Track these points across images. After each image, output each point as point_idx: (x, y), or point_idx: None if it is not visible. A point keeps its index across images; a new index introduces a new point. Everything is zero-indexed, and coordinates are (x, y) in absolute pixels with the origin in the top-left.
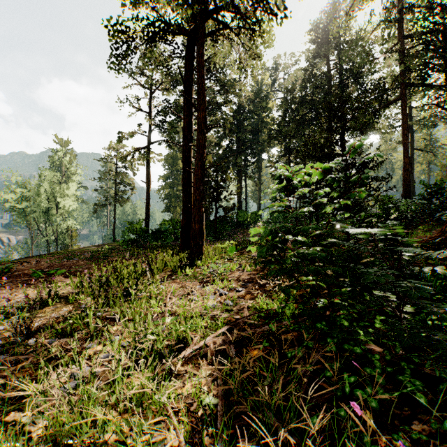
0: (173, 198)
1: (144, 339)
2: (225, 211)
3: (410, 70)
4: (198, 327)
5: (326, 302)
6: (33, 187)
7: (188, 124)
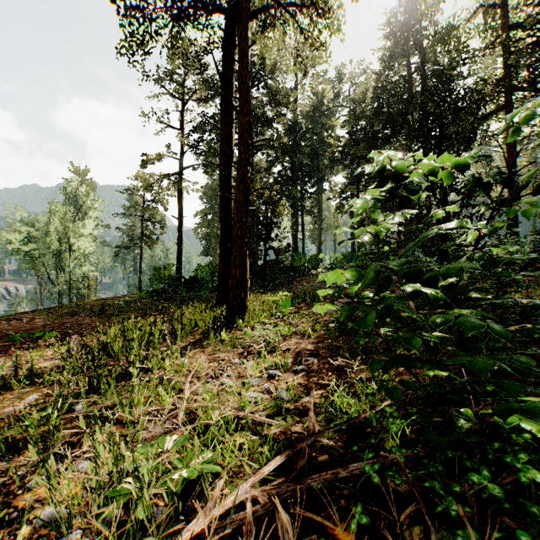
0: (213, 238)
1: (116, 488)
2: (276, 253)
3: (517, 71)
4: (226, 452)
5: (472, 415)
6: (41, 225)
7: (227, 136)
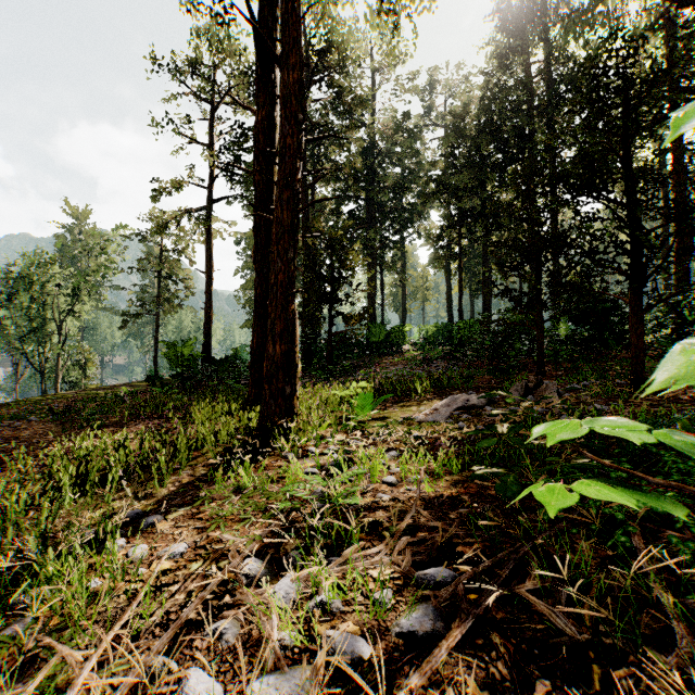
0: None
1: None
2: (347, 322)
3: (688, 64)
4: None
5: None
6: None
7: (266, 125)
